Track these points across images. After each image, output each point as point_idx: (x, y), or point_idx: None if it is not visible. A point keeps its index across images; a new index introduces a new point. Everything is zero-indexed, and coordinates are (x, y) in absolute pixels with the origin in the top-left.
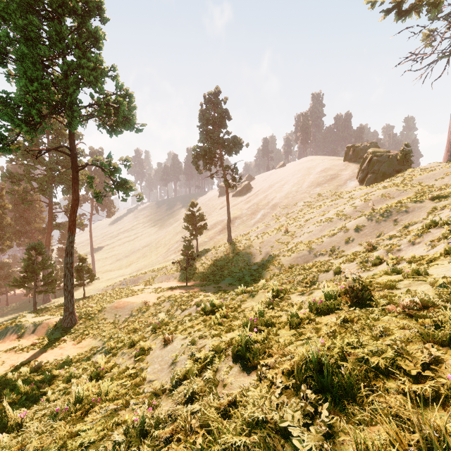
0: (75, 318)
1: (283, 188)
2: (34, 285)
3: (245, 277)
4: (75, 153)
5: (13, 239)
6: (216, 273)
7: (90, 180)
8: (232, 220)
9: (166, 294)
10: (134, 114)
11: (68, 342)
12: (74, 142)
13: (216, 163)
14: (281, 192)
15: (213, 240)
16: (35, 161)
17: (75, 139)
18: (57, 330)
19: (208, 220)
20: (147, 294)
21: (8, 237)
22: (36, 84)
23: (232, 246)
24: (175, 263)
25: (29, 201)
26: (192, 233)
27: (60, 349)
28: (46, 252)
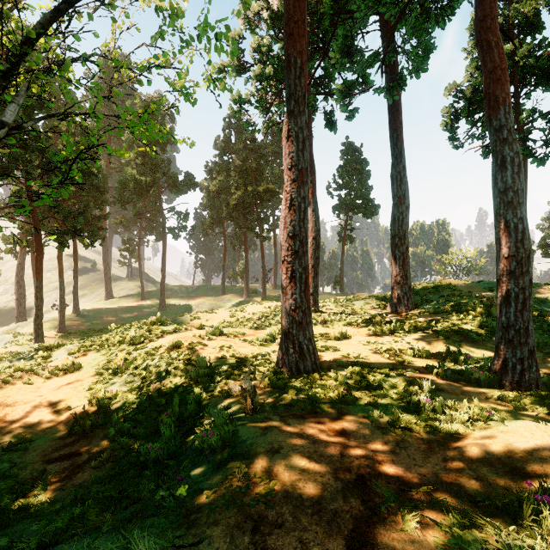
0: None
1: None
2: None
3: None
4: None
5: None
6: None
7: None
8: None
9: None
10: None
11: None
12: None
13: None
14: None
15: None
16: None
17: None
18: None
19: None
20: None
21: None
22: None
23: None
24: None
25: None
26: None
27: None
28: None
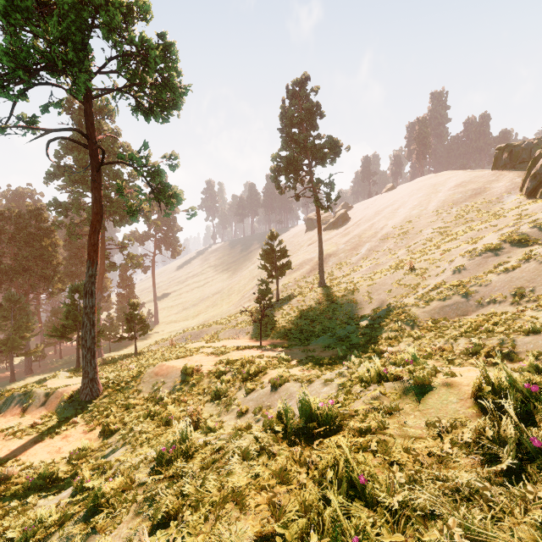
0: (97, 387)
1: (397, 213)
2: (77, 336)
3: (351, 337)
4: (92, 142)
5: (65, 281)
6: (304, 328)
7: (121, 187)
8: (324, 258)
9: (229, 357)
10: (180, 83)
11: (79, 426)
12: (92, 127)
13: (303, 180)
14: (395, 218)
15: (298, 284)
16: (84, 187)
17: (93, 122)
18: (72, 405)
19: (292, 260)
20: (204, 355)
21: (60, 278)
22: (5, 1)
23: (327, 291)
24: (248, 314)
25: (78, 235)
26: (270, 274)
27: (62, 438)
28: (98, 297)
